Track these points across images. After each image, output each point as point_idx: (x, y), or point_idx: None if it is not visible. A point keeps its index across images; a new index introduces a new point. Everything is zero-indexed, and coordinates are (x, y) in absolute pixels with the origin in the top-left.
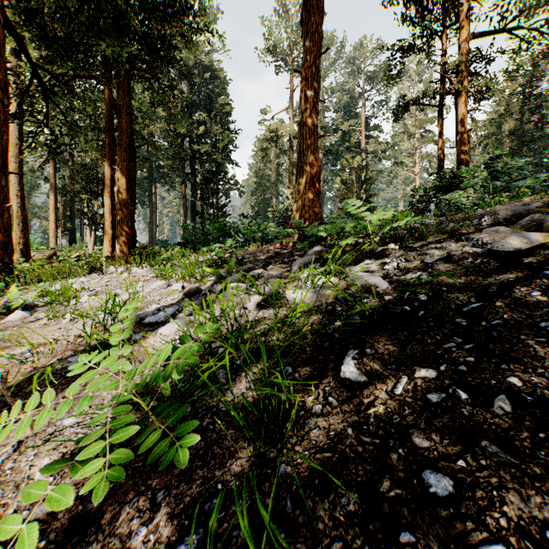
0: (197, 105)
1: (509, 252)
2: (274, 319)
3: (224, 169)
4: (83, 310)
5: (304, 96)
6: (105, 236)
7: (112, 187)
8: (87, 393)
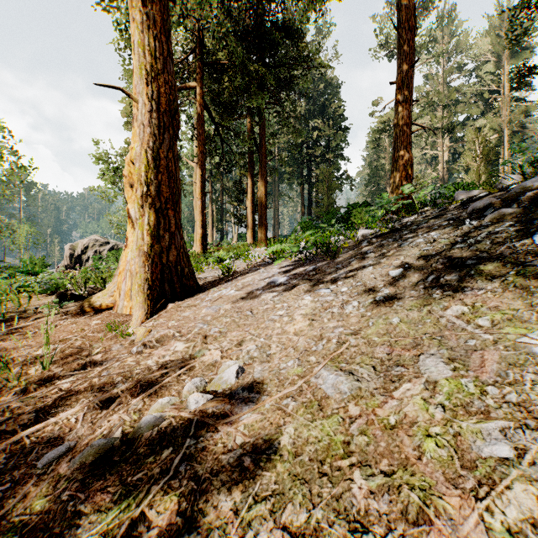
0: (313, 113)
1: (468, 201)
2: (347, 242)
3: (336, 166)
4: (257, 257)
5: (398, 102)
6: (248, 230)
7: (253, 194)
8: (277, 264)
